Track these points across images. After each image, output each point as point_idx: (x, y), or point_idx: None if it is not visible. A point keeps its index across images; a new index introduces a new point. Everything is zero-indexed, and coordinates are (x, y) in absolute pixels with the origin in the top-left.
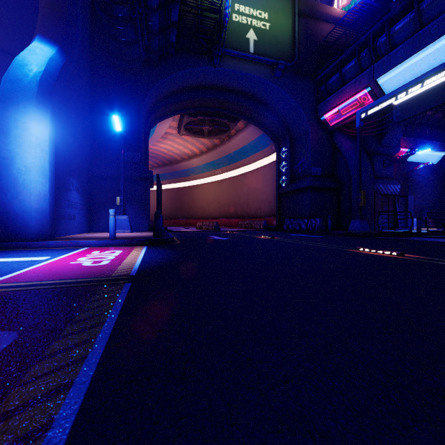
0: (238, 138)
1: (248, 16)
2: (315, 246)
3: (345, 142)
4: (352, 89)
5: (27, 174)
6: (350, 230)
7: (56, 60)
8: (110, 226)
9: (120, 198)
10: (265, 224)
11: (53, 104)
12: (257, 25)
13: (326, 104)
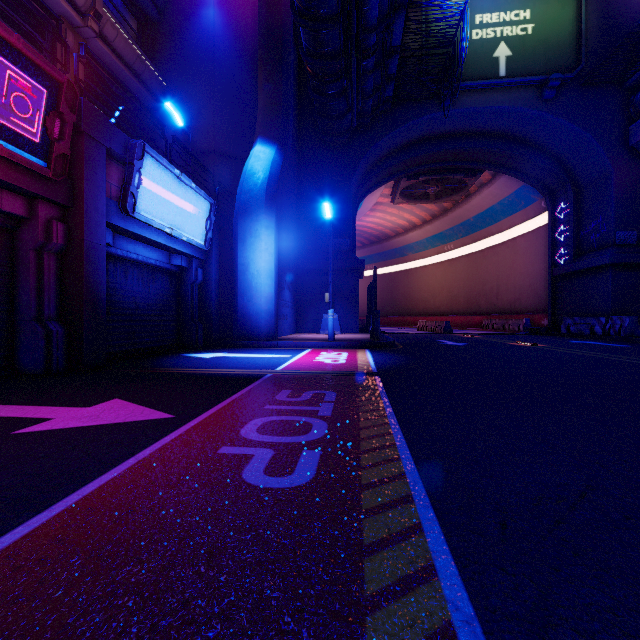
0: (480, 196)
1: (497, 25)
2: (599, 358)
3: None
4: None
5: (259, 278)
6: None
7: (277, 161)
8: (330, 327)
9: (329, 294)
10: (527, 324)
11: (277, 207)
12: (512, 33)
13: None
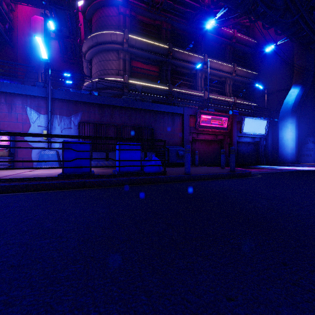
0: None
1: None
2: None
3: None
4: None
5: (287, 142)
6: None
7: (299, 94)
8: None
9: None
10: None
11: (297, 113)
12: None
13: None
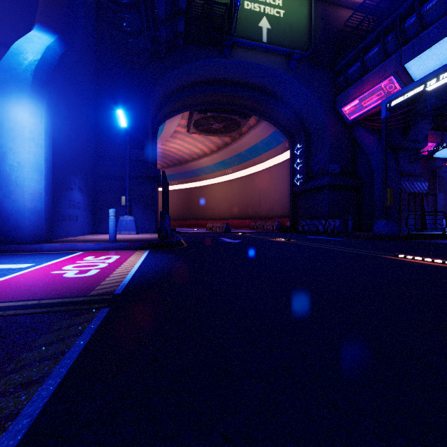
0: (249, 136)
1: (261, 3)
2: (341, 251)
3: (366, 136)
4: (375, 77)
5: (20, 171)
6: (375, 232)
7: (55, 49)
8: (110, 227)
9: (126, 198)
10: (278, 225)
11: (50, 95)
12: (271, 12)
13: (345, 96)
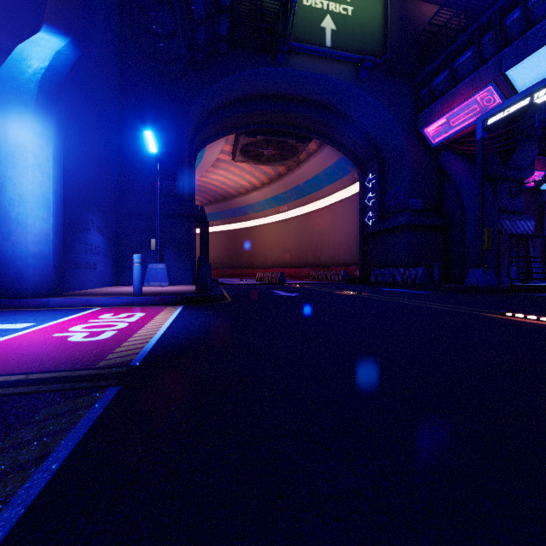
0: (309, 164)
1: None
2: (429, 307)
3: (456, 163)
4: (468, 89)
5: (22, 206)
6: (468, 283)
7: (66, 54)
8: (135, 277)
9: (156, 241)
10: (345, 275)
11: (60, 112)
12: (336, 10)
13: (430, 113)
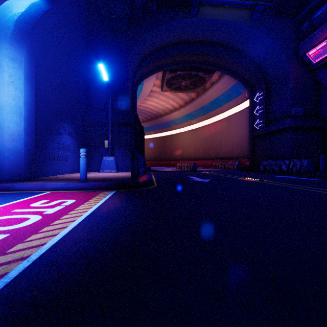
0: (212, 90)
1: None
2: None
3: None
4: None
5: (0, 113)
6: None
7: (40, 6)
8: (81, 167)
9: (108, 141)
10: (238, 164)
11: (32, 44)
12: None
13: (310, 40)
